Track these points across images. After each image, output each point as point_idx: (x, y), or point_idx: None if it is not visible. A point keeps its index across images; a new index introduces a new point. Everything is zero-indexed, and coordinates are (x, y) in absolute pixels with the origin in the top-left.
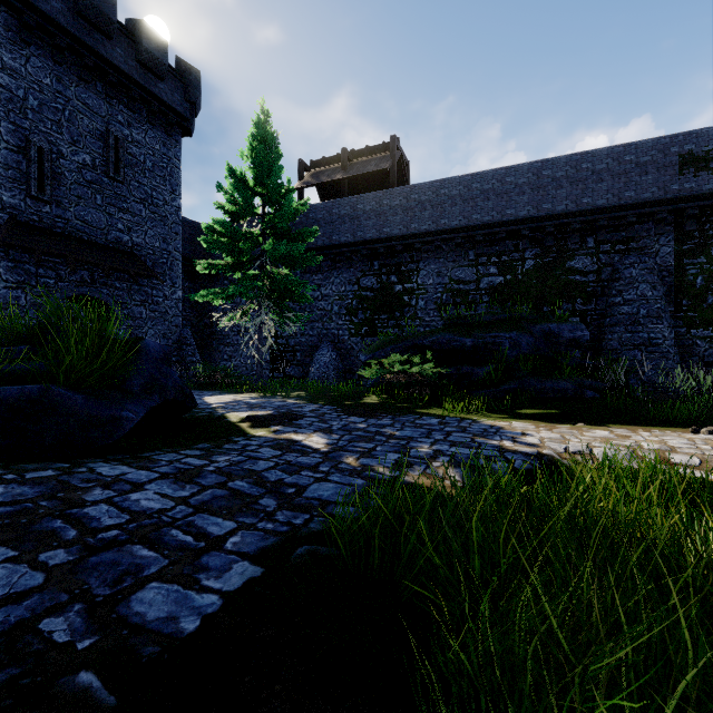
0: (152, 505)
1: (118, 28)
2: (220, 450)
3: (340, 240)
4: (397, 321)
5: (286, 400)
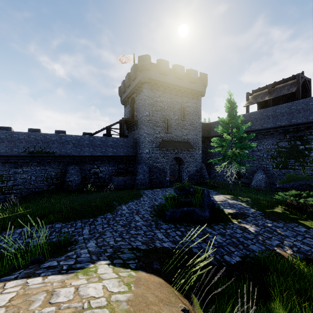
0: (219, 241)
1: (184, 75)
2: (226, 227)
3: (267, 126)
4: (300, 163)
5: (242, 204)
